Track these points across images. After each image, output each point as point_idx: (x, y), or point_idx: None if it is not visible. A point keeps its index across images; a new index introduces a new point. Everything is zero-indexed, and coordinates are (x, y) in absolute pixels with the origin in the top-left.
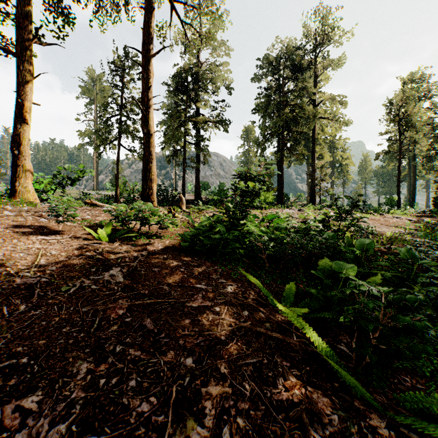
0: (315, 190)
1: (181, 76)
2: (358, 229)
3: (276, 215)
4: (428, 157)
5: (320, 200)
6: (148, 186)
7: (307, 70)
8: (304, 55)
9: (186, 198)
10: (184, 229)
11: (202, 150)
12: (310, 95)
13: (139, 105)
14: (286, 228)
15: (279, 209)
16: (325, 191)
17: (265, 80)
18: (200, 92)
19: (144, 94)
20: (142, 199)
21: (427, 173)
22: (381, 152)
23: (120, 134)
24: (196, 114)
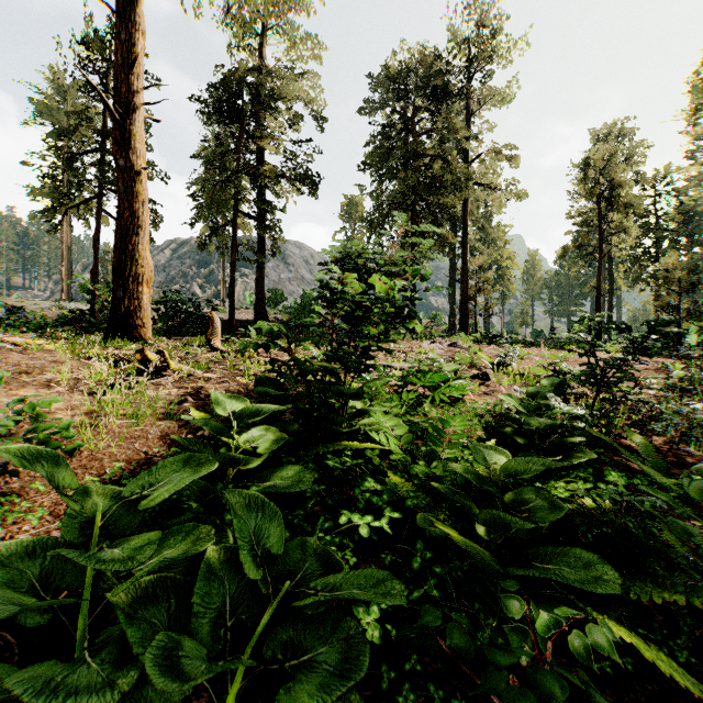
0: (468, 307)
1: (227, 83)
2: (648, 408)
3: (435, 367)
4: (634, 259)
5: (476, 324)
6: (127, 291)
7: (455, 99)
8: (450, 74)
9: (240, 317)
10: (164, 427)
11: (268, 228)
12: (461, 141)
13: (102, 96)
14: (482, 416)
15: (413, 342)
16: (484, 309)
17: (382, 116)
18: (264, 119)
19: (120, 77)
20: (111, 321)
21: (631, 284)
22: (571, 247)
23: (102, 189)
24: (258, 162)
